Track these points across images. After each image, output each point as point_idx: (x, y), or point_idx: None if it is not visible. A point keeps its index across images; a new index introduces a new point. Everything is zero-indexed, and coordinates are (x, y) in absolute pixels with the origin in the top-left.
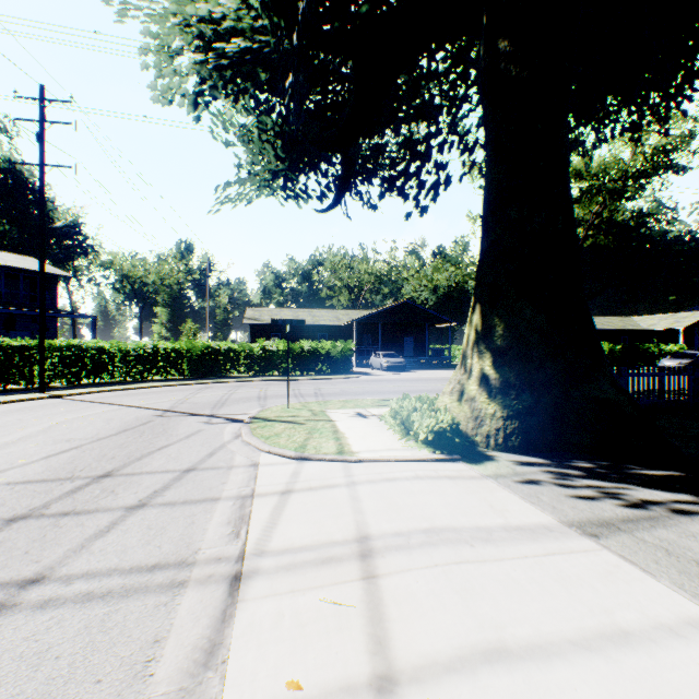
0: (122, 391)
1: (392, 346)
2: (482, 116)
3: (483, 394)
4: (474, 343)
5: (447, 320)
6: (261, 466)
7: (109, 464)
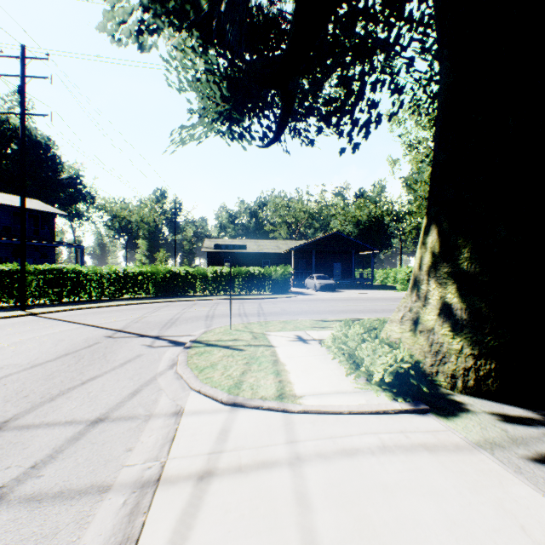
0: (92, 309)
1: (323, 270)
2: (435, 18)
3: (444, 326)
4: (430, 267)
5: (370, 248)
6: (184, 417)
7: (13, 407)
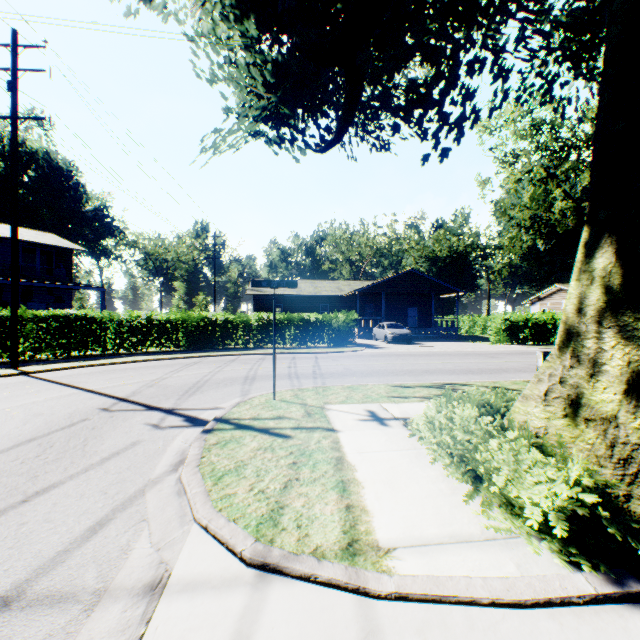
0: (103, 366)
1: (395, 317)
2: None
3: None
4: (603, 310)
5: (454, 289)
6: (165, 599)
7: None
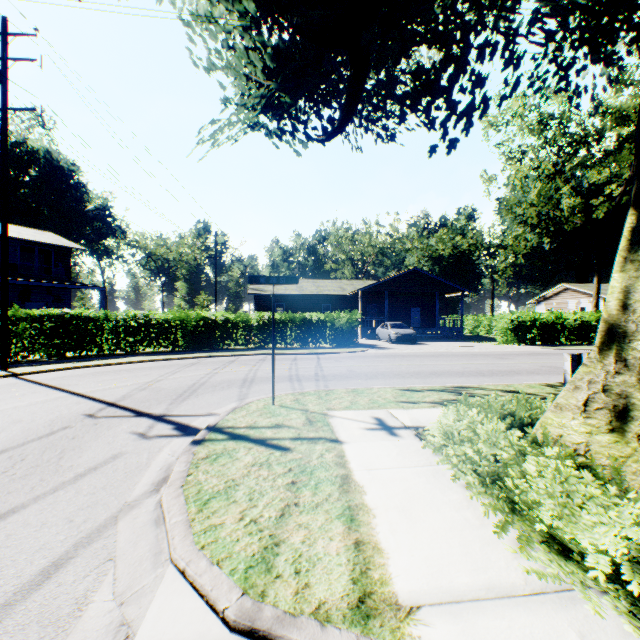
0: (97, 367)
1: (398, 317)
2: None
3: None
4: None
5: (458, 289)
6: None
7: None
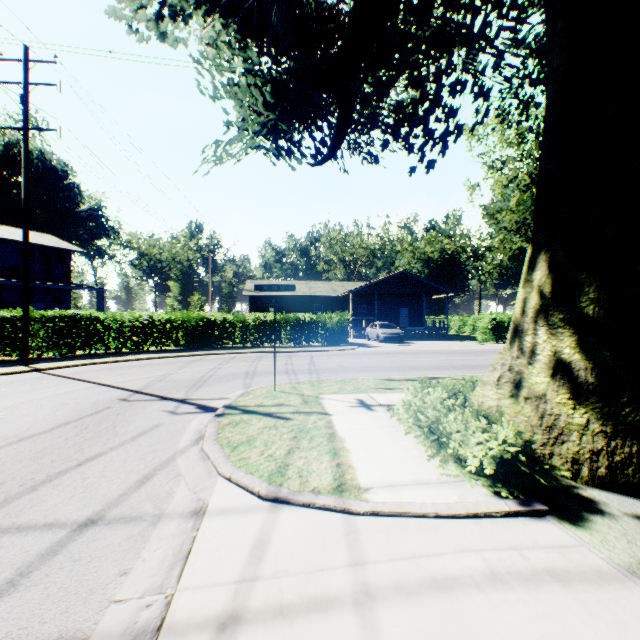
0: (110, 364)
1: (387, 317)
2: None
3: (561, 392)
4: (538, 312)
5: (444, 290)
6: (207, 518)
7: None
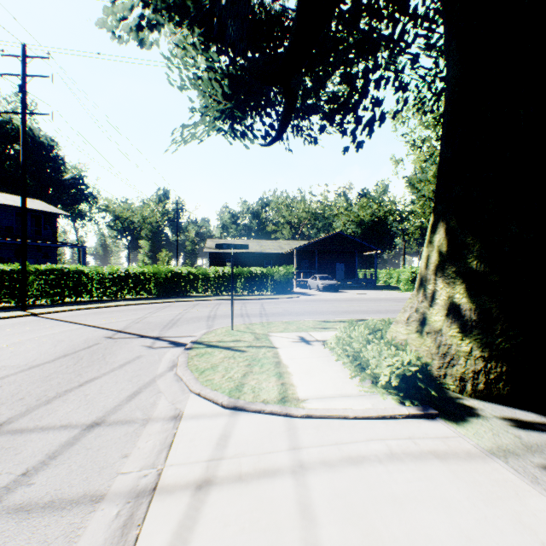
0: (94, 309)
1: (326, 270)
2: (442, 10)
3: (453, 327)
4: (437, 266)
5: (373, 248)
6: (183, 421)
7: (8, 410)
